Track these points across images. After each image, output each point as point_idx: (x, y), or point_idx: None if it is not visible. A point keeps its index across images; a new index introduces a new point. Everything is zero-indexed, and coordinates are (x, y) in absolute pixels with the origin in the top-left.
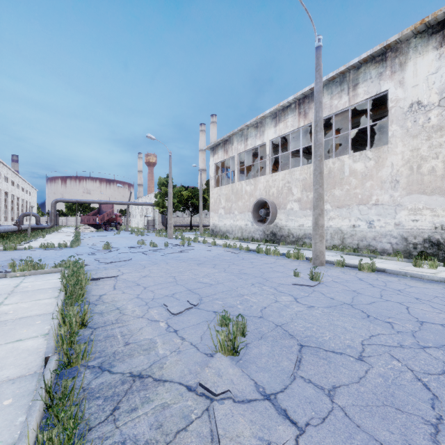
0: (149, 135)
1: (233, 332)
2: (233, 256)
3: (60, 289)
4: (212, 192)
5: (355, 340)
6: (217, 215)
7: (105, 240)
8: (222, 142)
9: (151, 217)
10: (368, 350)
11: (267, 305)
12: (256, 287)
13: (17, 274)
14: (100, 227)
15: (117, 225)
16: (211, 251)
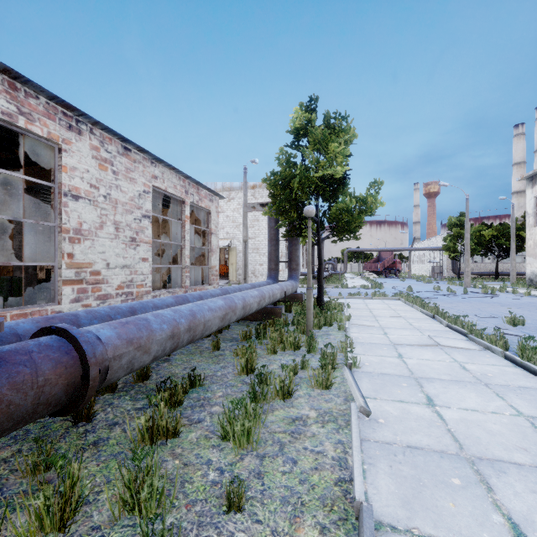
0: (441, 184)
1: (513, 317)
2: None
3: (413, 303)
4: (530, 232)
5: None
6: None
7: (397, 285)
8: None
9: (437, 264)
10: None
11: None
12: None
13: (376, 298)
14: (380, 273)
15: (396, 272)
16: (521, 299)
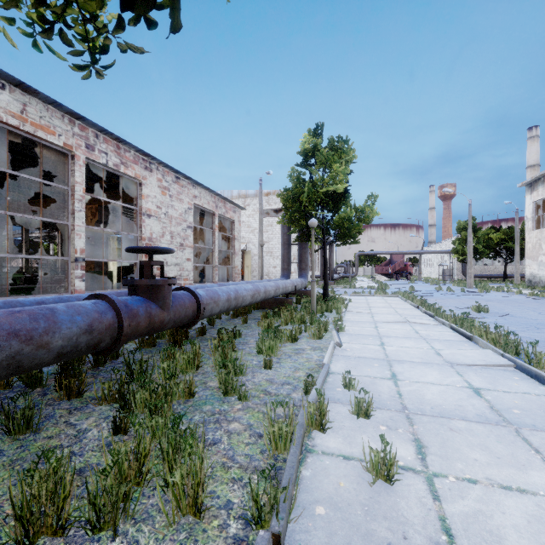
0: (445, 190)
1: (478, 306)
2: (529, 301)
3: (406, 298)
4: (529, 236)
5: (544, 319)
6: (535, 263)
7: (404, 286)
8: (542, 176)
9: (448, 266)
10: (544, 320)
11: (514, 312)
12: (519, 309)
13: (378, 295)
14: (391, 276)
15: (407, 275)
16: (509, 297)
